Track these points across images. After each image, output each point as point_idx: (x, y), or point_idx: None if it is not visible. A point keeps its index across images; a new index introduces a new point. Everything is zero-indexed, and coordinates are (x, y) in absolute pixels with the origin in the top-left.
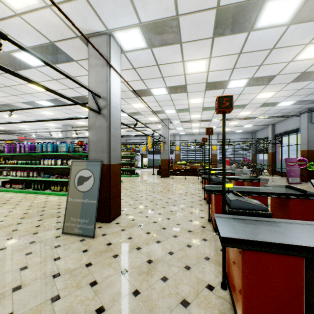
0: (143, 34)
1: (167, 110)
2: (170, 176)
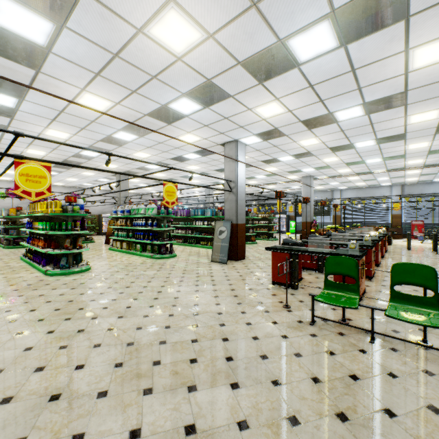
0: (257, 137)
1: (303, 169)
2: None
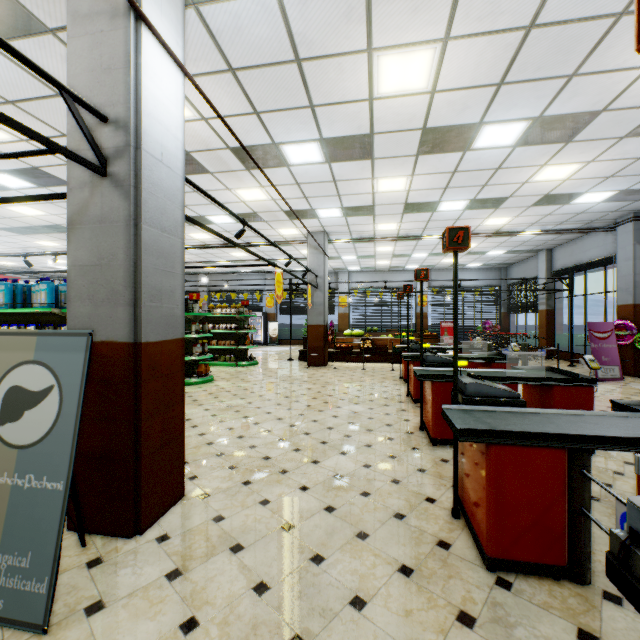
0: None
1: (321, 208)
2: (330, 363)
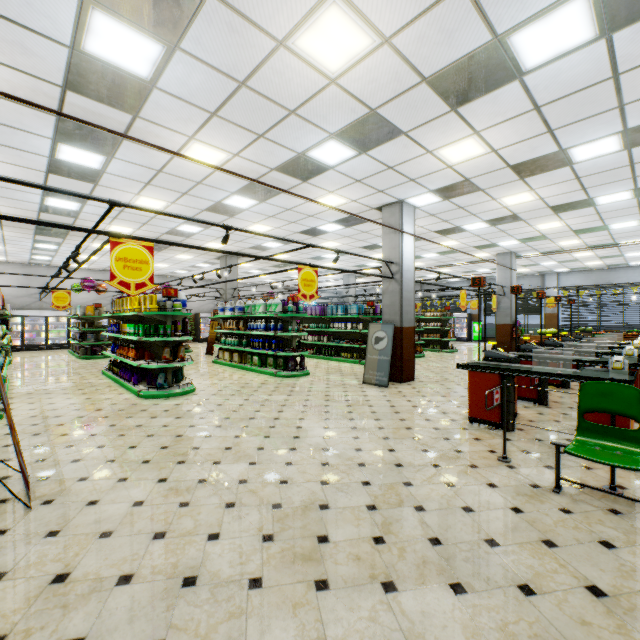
0: (435, 194)
1: (500, 242)
2: None
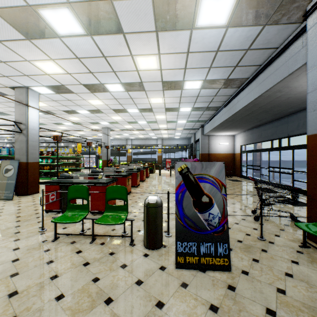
0: (49, 89)
1: (100, 122)
2: None
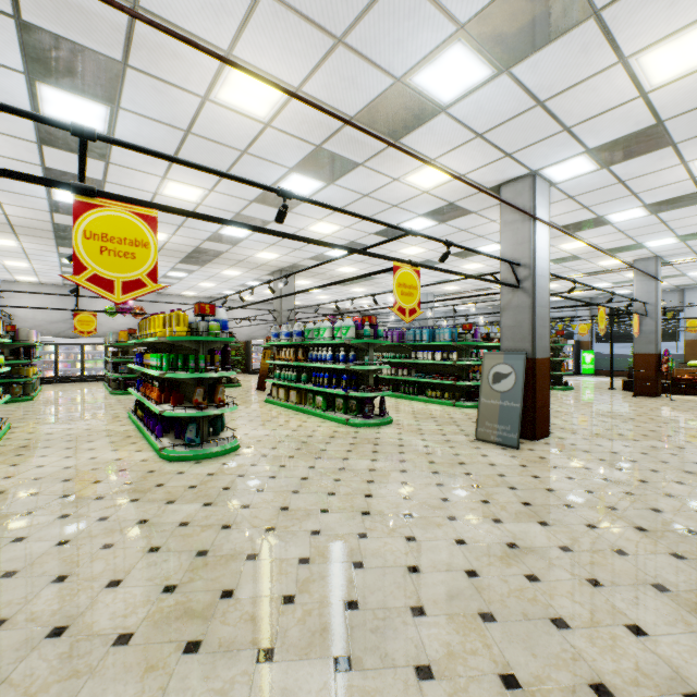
0: (592, 158)
1: (649, 241)
2: (664, 395)
